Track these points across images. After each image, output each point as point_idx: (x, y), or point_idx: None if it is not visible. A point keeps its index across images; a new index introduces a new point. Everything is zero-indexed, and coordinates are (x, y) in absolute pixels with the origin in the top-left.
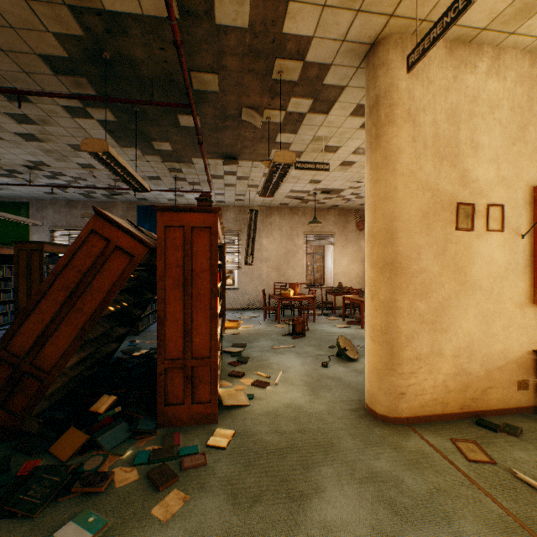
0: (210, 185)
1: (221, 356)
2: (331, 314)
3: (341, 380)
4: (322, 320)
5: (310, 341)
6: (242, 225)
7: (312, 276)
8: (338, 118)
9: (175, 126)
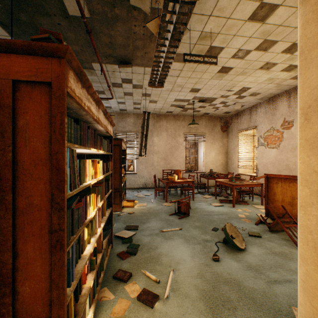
0: (110, 91)
1: (111, 245)
2: (204, 192)
3: (242, 287)
4: (199, 199)
5: (194, 221)
6: (139, 127)
7: (189, 164)
8: (230, 2)
9: (64, 16)
